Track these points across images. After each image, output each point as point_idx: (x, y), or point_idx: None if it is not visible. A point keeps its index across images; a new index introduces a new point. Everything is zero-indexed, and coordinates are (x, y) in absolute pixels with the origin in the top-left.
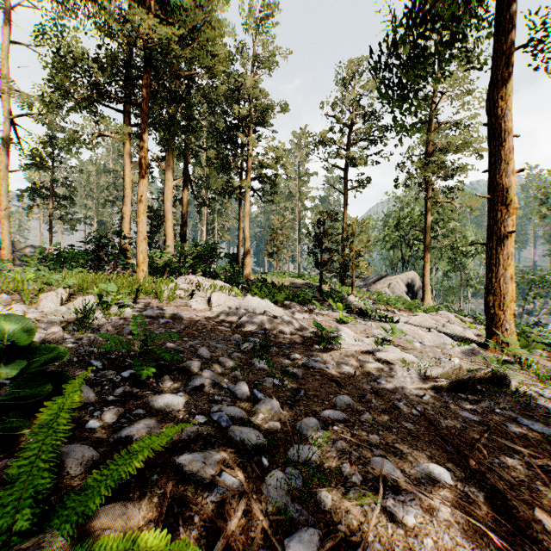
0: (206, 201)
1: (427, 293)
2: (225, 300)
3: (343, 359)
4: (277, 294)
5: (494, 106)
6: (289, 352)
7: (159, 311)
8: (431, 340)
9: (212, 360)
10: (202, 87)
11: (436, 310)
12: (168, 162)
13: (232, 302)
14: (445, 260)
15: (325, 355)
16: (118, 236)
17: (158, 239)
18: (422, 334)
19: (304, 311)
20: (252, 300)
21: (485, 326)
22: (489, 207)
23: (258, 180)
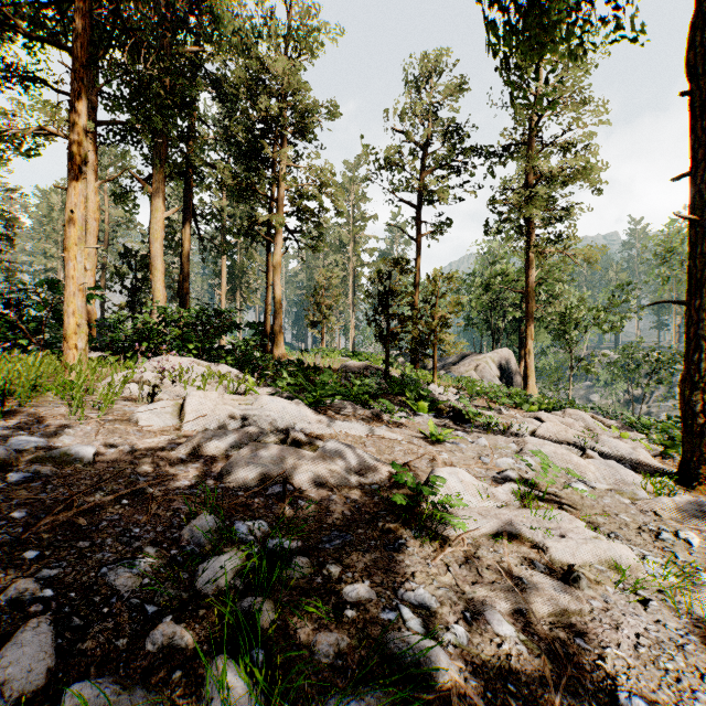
0: (219, 245)
1: (531, 378)
2: (215, 406)
3: (481, 578)
4: (320, 389)
5: (702, 58)
6: (341, 572)
7: (41, 441)
8: (600, 475)
9: (44, 695)
10: (212, 75)
11: (555, 405)
12: (156, 182)
13: (230, 409)
14: (543, 333)
15: (434, 565)
16: (48, 288)
17: (145, 300)
18: (580, 463)
19: (366, 417)
20: (271, 402)
21: (687, 447)
22: (691, 236)
23: (295, 216)
